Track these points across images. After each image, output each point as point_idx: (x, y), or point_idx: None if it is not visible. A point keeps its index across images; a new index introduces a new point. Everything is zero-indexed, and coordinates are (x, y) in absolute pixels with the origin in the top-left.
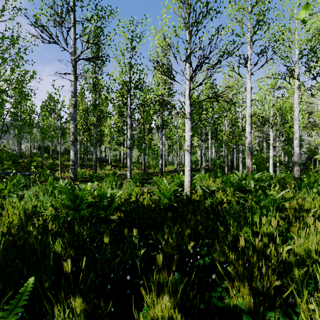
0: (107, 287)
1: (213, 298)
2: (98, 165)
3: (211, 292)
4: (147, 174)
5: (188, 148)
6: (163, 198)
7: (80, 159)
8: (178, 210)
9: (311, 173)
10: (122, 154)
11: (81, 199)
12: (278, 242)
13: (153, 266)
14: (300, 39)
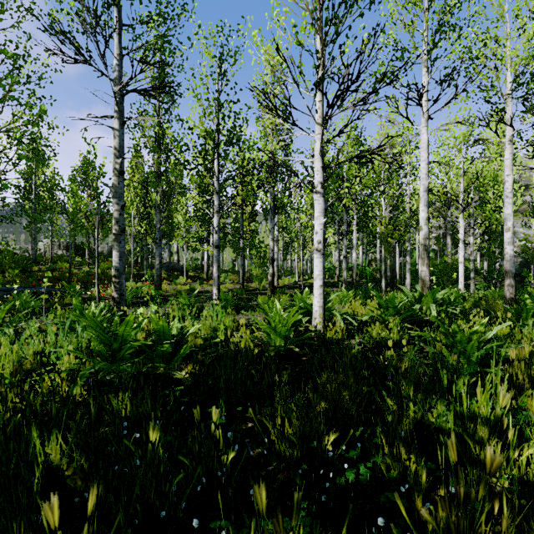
0: None
1: None
2: (165, 275)
3: None
4: (248, 291)
5: (320, 246)
6: (274, 337)
7: (136, 265)
8: (302, 359)
9: None
10: (206, 258)
11: (122, 340)
12: (511, 439)
13: (251, 491)
14: (515, 54)
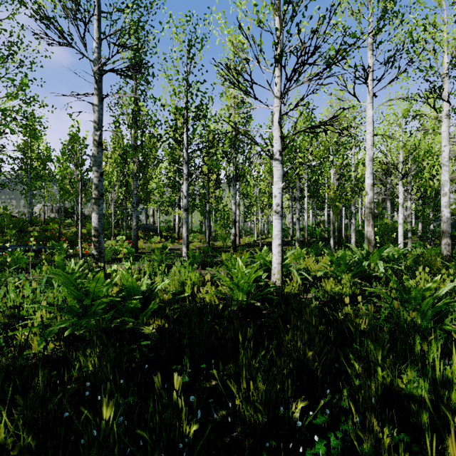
0: None
1: None
2: (142, 235)
3: None
4: (213, 249)
5: (278, 208)
6: (237, 292)
7: (117, 226)
8: (263, 313)
9: None
10: (177, 220)
11: (94, 296)
12: None
13: None
14: (452, 37)
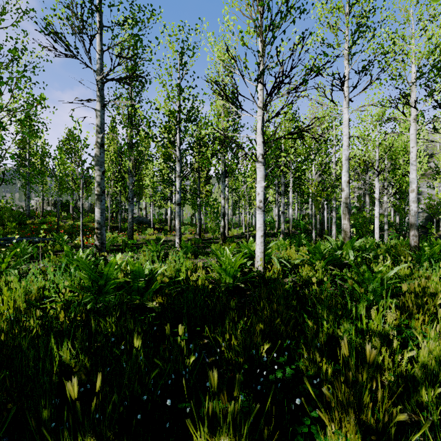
0: (137, 416)
1: (298, 437)
2: (136, 227)
3: (295, 426)
4: (204, 240)
5: (261, 204)
6: (224, 276)
7: (112, 219)
8: (247, 293)
9: (433, 240)
10: (169, 213)
11: (106, 278)
12: (395, 346)
13: (207, 383)
14: (418, 50)
